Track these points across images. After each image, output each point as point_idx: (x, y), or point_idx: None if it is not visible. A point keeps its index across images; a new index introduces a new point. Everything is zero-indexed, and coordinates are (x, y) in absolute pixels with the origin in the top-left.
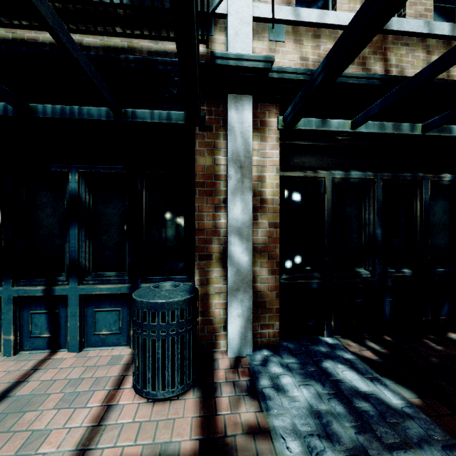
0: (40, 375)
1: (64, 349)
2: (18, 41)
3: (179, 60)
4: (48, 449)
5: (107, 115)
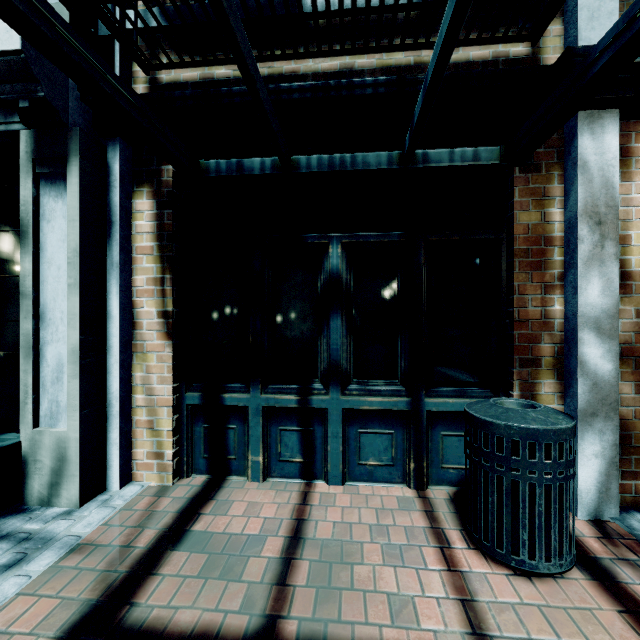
0: (318, 513)
1: (320, 480)
2: (275, 77)
3: (609, 58)
4: (426, 624)
5: (389, 162)
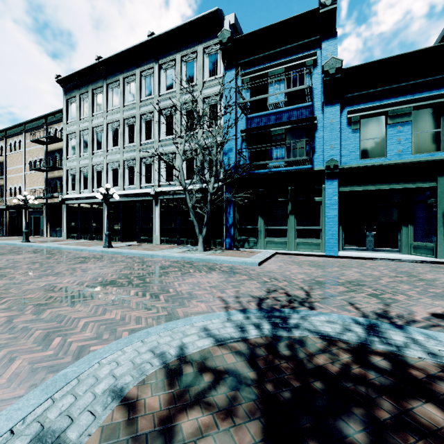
0: None
1: None
2: None
3: None
4: None
5: None
